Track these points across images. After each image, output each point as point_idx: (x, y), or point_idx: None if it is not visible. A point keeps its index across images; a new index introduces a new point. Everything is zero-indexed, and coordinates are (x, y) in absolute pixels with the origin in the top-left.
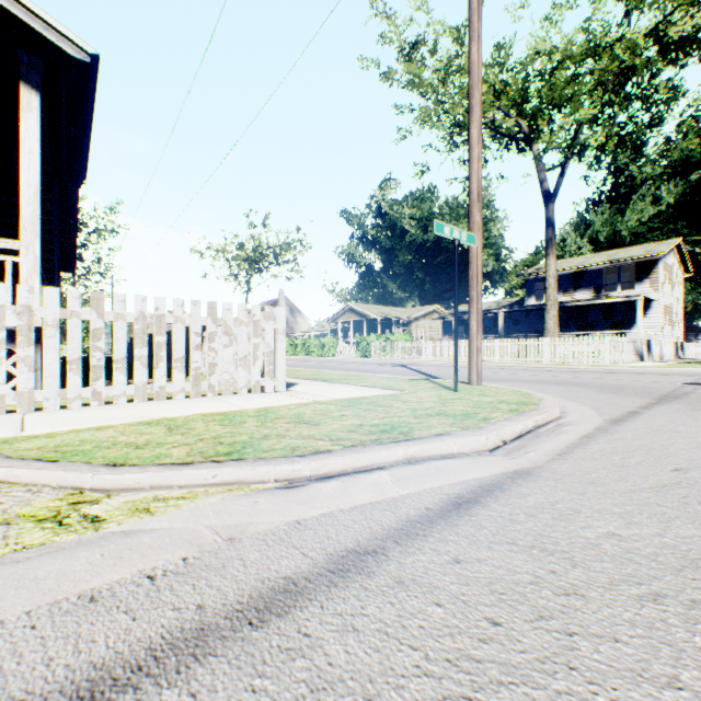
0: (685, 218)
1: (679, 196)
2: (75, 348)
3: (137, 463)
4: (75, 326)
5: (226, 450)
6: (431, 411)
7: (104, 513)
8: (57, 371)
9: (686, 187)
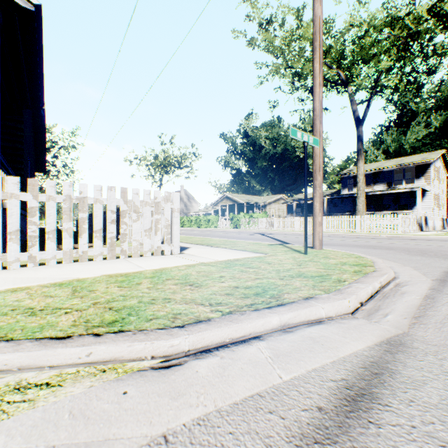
0: (446, 137)
1: (443, 122)
2: (14, 222)
3: (15, 337)
4: (14, 205)
5: (111, 318)
6: (291, 272)
7: None
8: None
9: (447, 116)
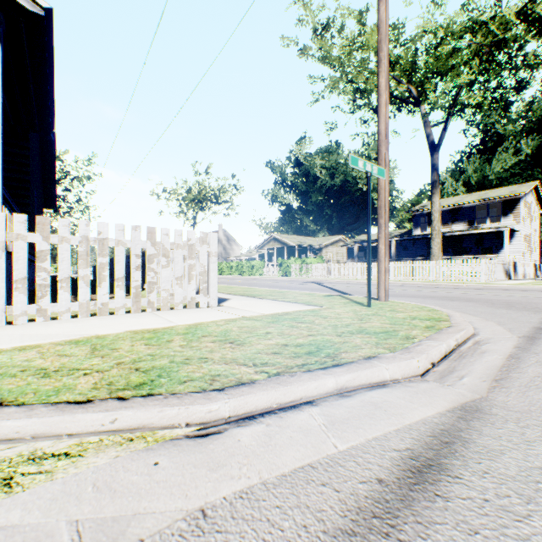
0: (540, 166)
1: (536, 148)
2: (20, 269)
3: (27, 402)
4: (20, 248)
5: (138, 380)
6: (351, 328)
7: None
8: (3, 290)
9: (541, 141)
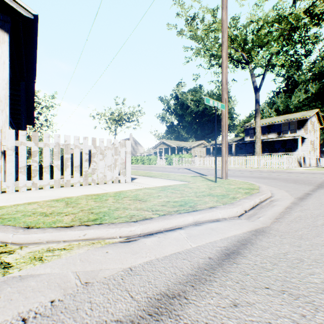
0: (320, 100)
1: (317, 89)
2: (22, 161)
3: (41, 226)
4: (22, 150)
5: (93, 217)
6: (204, 193)
7: (13, 261)
8: (13, 173)
9: (320, 85)
